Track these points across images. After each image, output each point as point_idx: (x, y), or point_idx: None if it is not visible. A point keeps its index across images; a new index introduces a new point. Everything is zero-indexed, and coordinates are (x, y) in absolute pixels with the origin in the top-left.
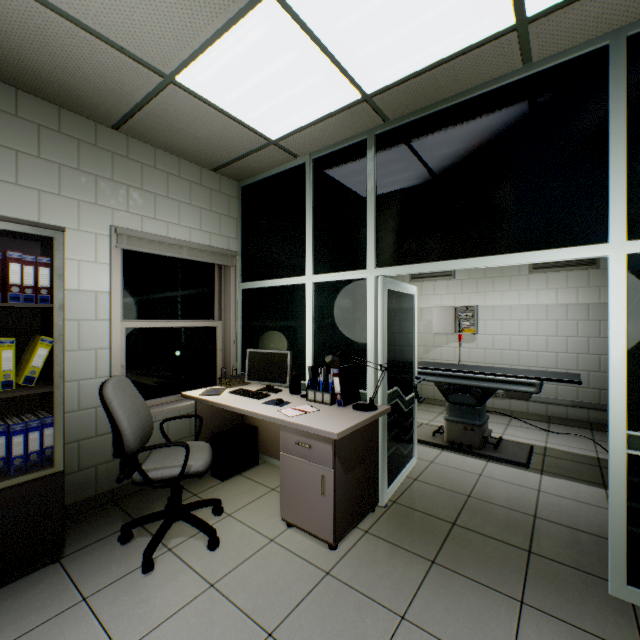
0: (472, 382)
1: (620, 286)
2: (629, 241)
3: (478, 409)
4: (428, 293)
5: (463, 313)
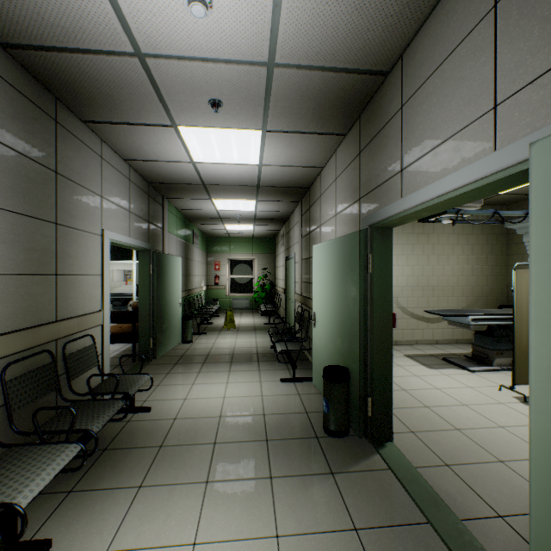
0: (121, 297)
1: (135, 269)
2: (136, 261)
3: (123, 306)
4: (113, 263)
5: (128, 273)
